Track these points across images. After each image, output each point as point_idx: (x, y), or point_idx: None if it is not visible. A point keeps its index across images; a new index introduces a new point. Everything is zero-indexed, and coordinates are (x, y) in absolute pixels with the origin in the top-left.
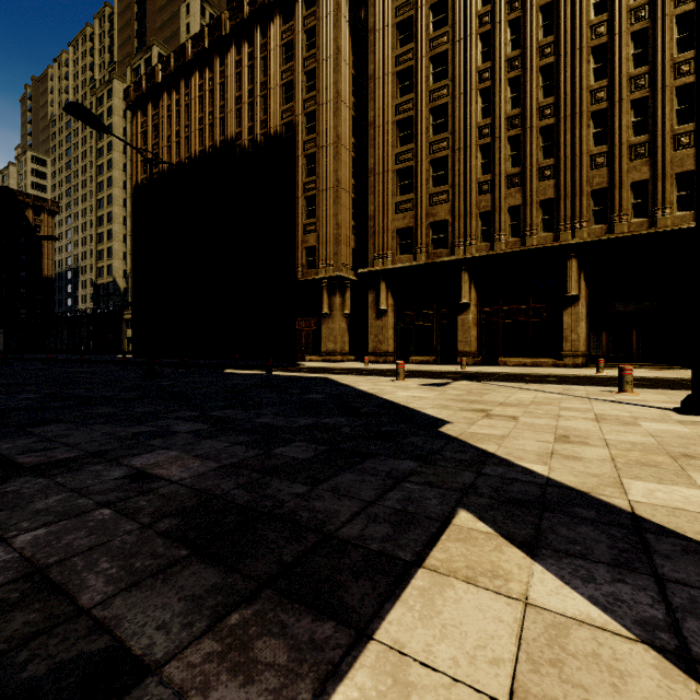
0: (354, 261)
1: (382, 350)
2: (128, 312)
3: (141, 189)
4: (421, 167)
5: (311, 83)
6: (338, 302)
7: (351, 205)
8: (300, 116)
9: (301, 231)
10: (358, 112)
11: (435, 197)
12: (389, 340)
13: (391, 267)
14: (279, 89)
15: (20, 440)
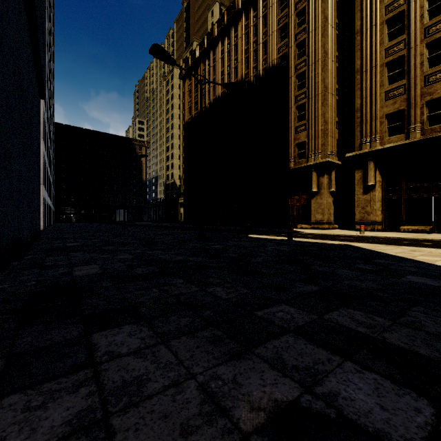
0: (337, 150)
1: (369, 220)
2: (181, 198)
3: (188, 125)
4: (415, 53)
5: (301, 19)
6: (325, 182)
7: (335, 105)
8: (292, 47)
9: (293, 132)
10: (340, 30)
11: (432, 76)
12: (377, 211)
13: (380, 148)
14: (276, 32)
15: (56, 399)
